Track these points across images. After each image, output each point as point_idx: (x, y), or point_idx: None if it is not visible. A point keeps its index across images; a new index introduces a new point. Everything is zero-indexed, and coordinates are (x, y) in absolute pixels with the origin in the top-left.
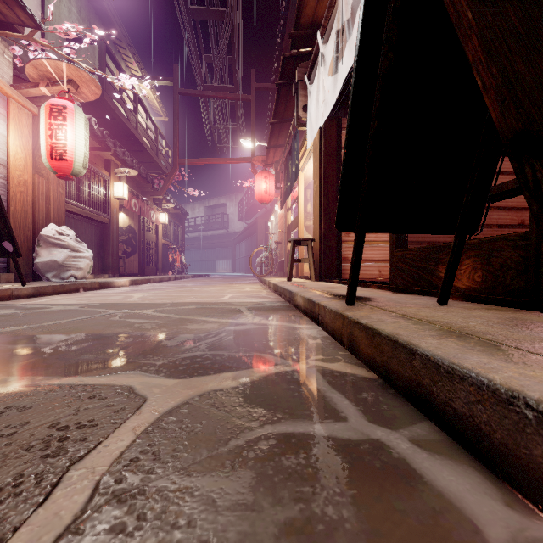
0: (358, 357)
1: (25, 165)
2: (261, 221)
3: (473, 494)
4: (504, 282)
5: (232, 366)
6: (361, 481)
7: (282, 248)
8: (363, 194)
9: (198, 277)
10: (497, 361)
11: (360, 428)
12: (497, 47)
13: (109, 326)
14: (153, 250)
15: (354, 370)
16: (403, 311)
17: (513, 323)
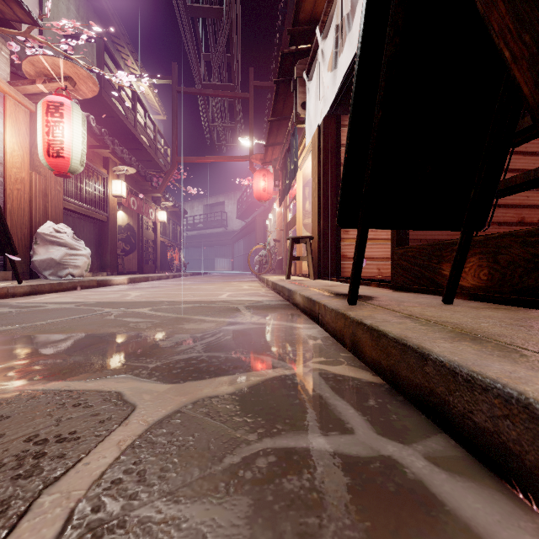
0: (361, 359)
1: (23, 163)
2: (260, 219)
3: (505, 527)
4: (512, 280)
5: (229, 370)
6: (373, 510)
7: (281, 246)
8: (366, 188)
9: (196, 274)
10: (523, 368)
11: (368, 443)
12: (529, 13)
13: (103, 325)
14: (151, 248)
15: (358, 374)
16: (408, 311)
17: (528, 324)
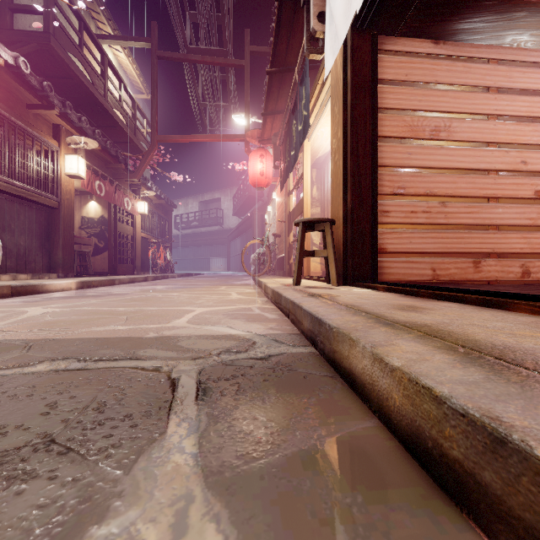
0: None
1: None
2: (257, 214)
3: None
4: None
5: None
6: None
7: (282, 241)
8: None
9: (186, 276)
10: None
11: None
12: None
13: None
14: (129, 245)
15: None
16: None
17: None
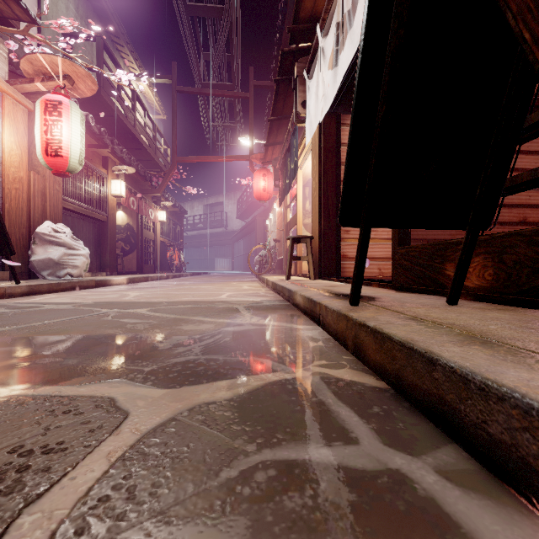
0: (364, 363)
1: (21, 162)
2: (260, 219)
3: None
4: (518, 280)
5: (227, 374)
6: (383, 532)
7: (281, 246)
8: (369, 186)
9: (196, 274)
10: None
11: (375, 454)
12: None
13: (100, 326)
14: (151, 248)
15: (361, 378)
16: (412, 312)
17: (538, 327)
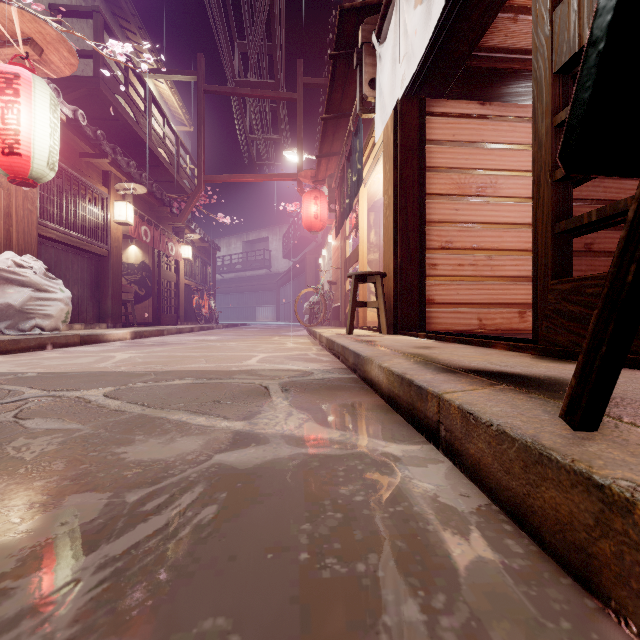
0: None
1: None
2: (311, 257)
3: None
4: None
5: None
6: None
7: (338, 289)
8: None
9: (231, 326)
10: None
11: None
12: None
13: None
14: (172, 293)
15: None
16: None
17: None
